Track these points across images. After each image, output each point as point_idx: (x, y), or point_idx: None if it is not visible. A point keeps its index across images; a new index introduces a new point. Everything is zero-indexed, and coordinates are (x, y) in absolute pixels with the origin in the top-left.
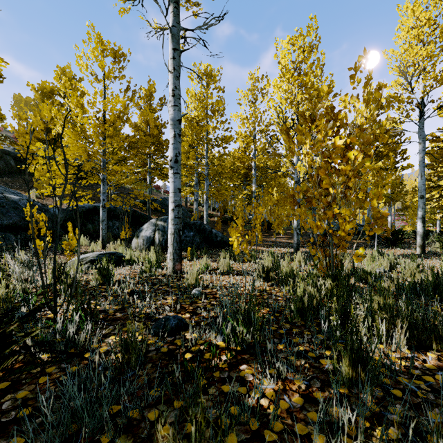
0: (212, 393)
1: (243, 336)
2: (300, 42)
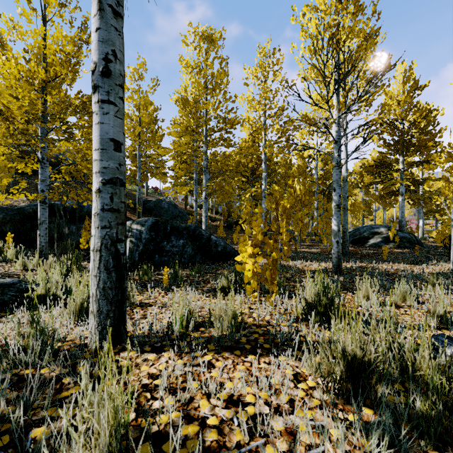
0: None
1: None
2: None
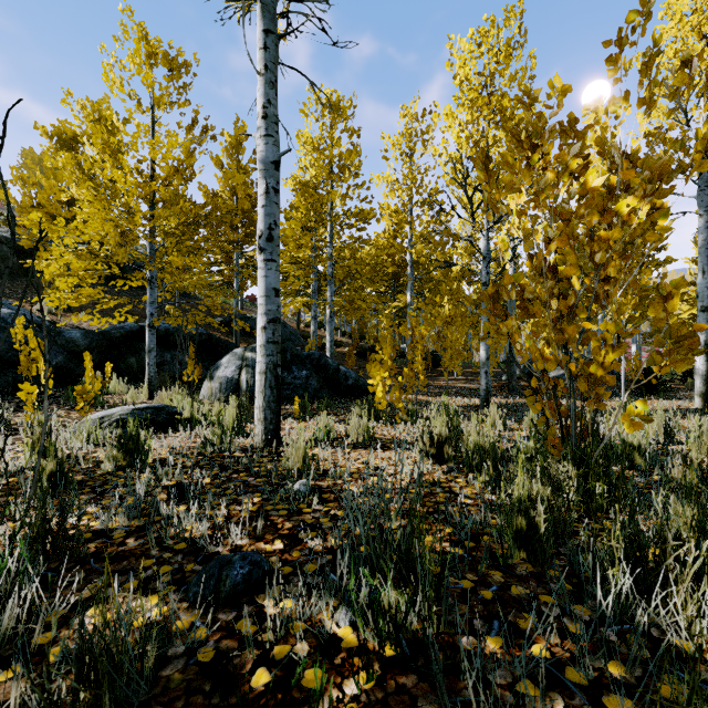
0: None
1: (400, 611)
2: (492, 38)
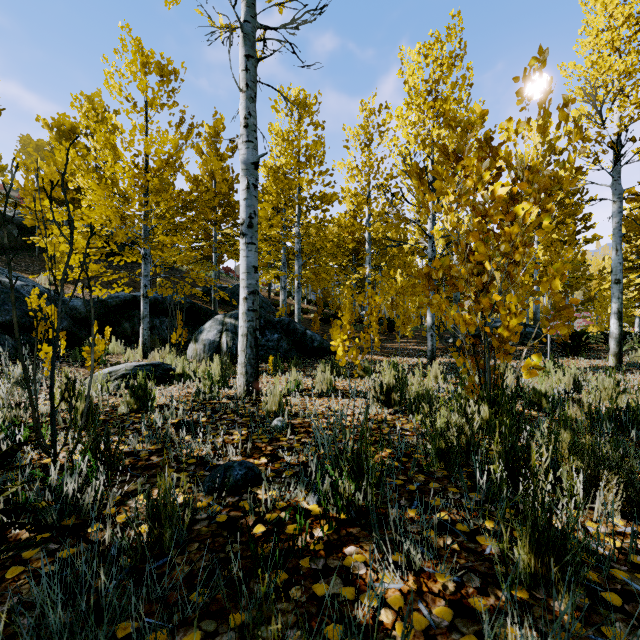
0: (295, 598)
1: (351, 495)
2: (436, 51)
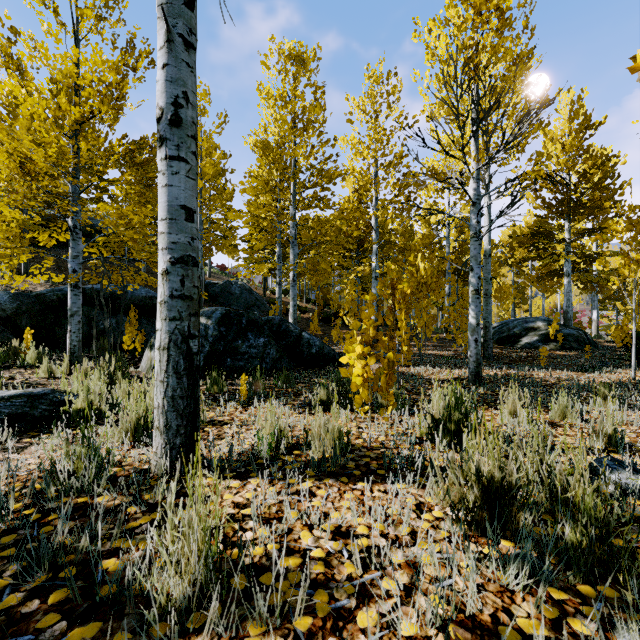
0: None
1: None
2: None
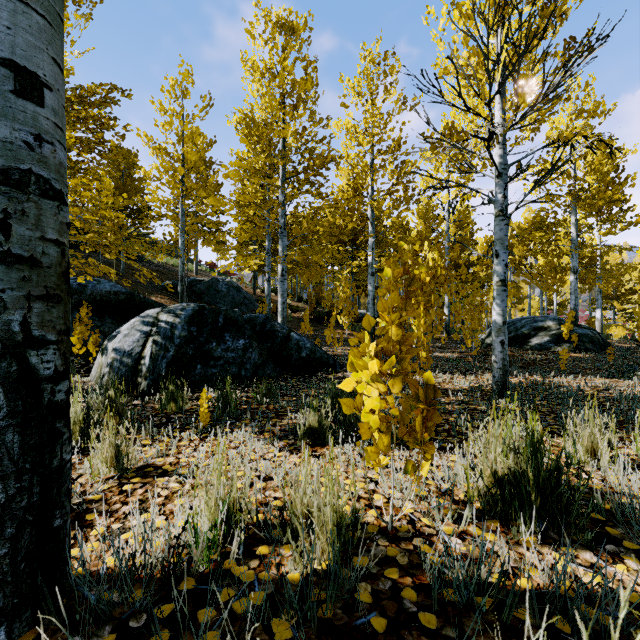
0: None
1: None
2: None
